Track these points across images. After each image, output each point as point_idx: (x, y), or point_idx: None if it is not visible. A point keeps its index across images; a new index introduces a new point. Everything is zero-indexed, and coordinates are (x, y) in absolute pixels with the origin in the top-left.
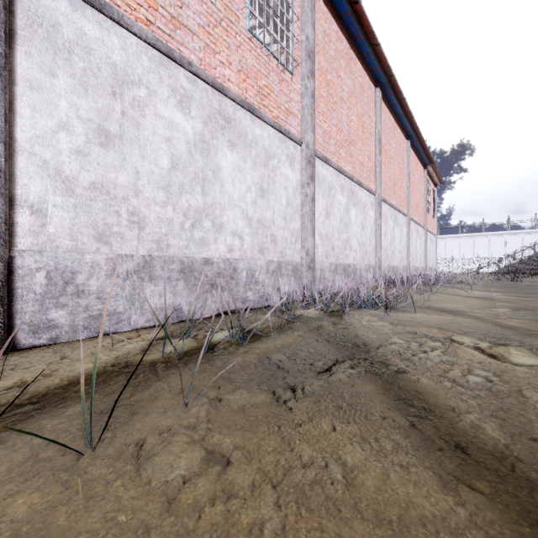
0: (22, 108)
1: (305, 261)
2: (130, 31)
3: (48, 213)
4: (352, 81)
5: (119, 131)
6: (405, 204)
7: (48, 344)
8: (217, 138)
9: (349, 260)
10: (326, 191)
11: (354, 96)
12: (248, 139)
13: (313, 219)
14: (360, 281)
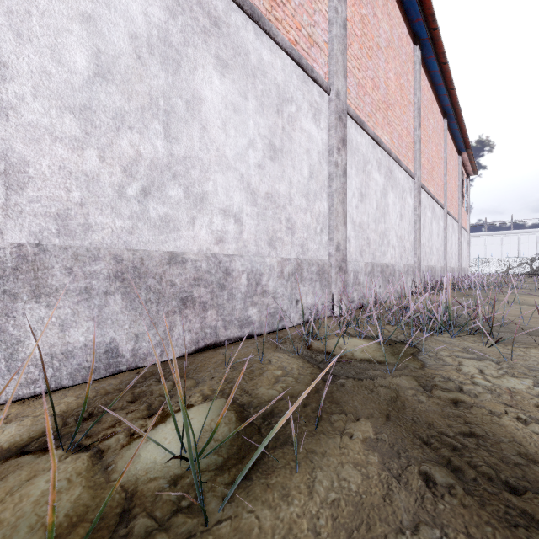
0: None
1: (335, 260)
2: None
3: None
4: (390, 27)
5: None
6: (442, 194)
7: None
8: (194, 45)
9: (386, 258)
10: (360, 164)
11: (392, 47)
12: (250, 62)
13: (346, 201)
14: (398, 285)
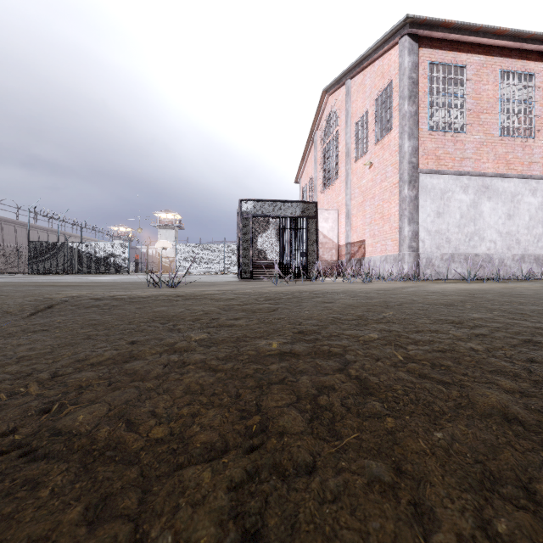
0: (420, 214)
1: None
2: (446, 174)
3: (425, 242)
4: None
5: (442, 211)
6: None
7: (426, 279)
8: (481, 198)
9: None
10: None
11: None
12: (499, 192)
13: None
14: None
